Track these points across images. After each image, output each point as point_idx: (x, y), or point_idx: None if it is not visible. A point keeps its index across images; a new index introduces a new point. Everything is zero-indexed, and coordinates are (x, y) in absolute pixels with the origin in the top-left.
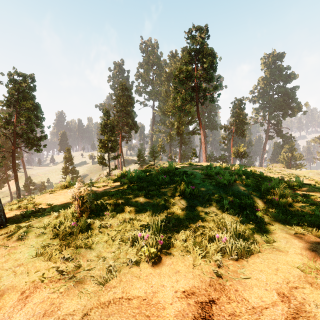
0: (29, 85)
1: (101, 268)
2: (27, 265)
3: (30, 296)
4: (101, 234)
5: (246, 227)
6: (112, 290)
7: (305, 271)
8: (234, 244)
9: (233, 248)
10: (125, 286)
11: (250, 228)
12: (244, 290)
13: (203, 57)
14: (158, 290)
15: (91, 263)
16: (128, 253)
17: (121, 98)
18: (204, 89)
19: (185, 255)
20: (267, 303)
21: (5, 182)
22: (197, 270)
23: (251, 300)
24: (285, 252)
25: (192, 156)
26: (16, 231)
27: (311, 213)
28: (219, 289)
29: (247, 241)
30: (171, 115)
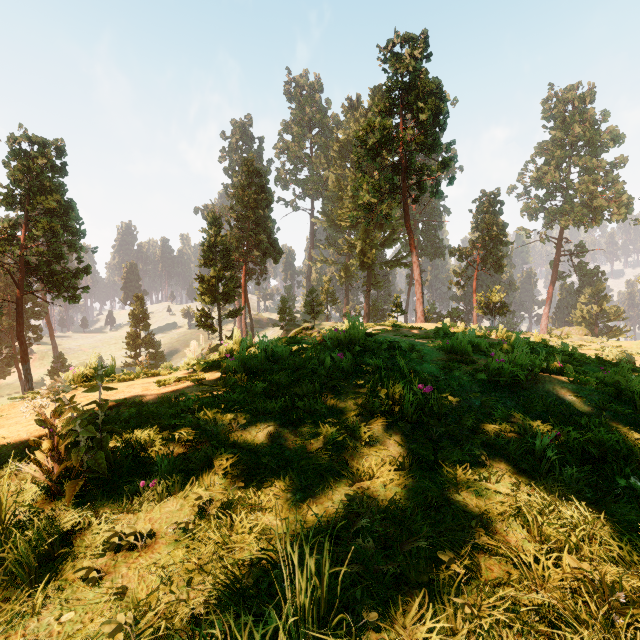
0: (52, 162)
1: None
2: None
3: None
4: (90, 591)
5: None
6: None
7: None
8: None
9: None
10: None
11: None
12: None
13: (417, 99)
14: None
15: None
16: None
17: (245, 192)
18: (419, 168)
19: None
20: None
21: (11, 364)
22: None
23: None
24: None
25: (392, 310)
26: None
27: None
28: None
29: None
30: (349, 228)
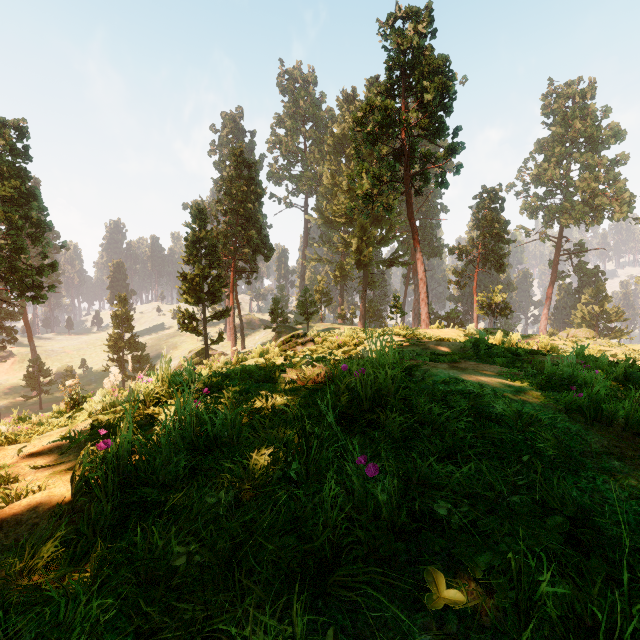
0: (11, 144)
1: None
2: None
3: None
4: None
5: None
6: None
7: None
8: None
9: None
10: None
11: None
12: None
13: (422, 78)
14: None
15: None
16: None
17: (233, 184)
18: (423, 156)
19: None
20: None
21: None
22: None
23: None
24: None
25: (392, 312)
26: None
27: None
28: None
29: None
30: (344, 225)
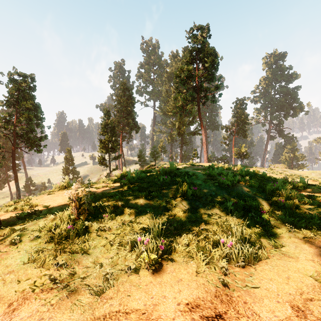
0: (29, 85)
1: (98, 275)
2: (18, 272)
3: (18, 309)
4: (98, 237)
5: (251, 231)
6: (108, 302)
7: (319, 280)
8: (240, 250)
9: (240, 254)
10: (122, 297)
11: (256, 232)
12: (254, 303)
13: (204, 56)
14: (159, 302)
15: (86, 270)
16: (127, 259)
17: (121, 98)
18: (205, 89)
19: (188, 261)
20: (281, 319)
21: (5, 182)
22: (201, 278)
23: (263, 314)
24: (295, 258)
25: (193, 156)
26: (10, 235)
27: (319, 216)
28: (226, 301)
29: (253, 245)
30: (172, 115)
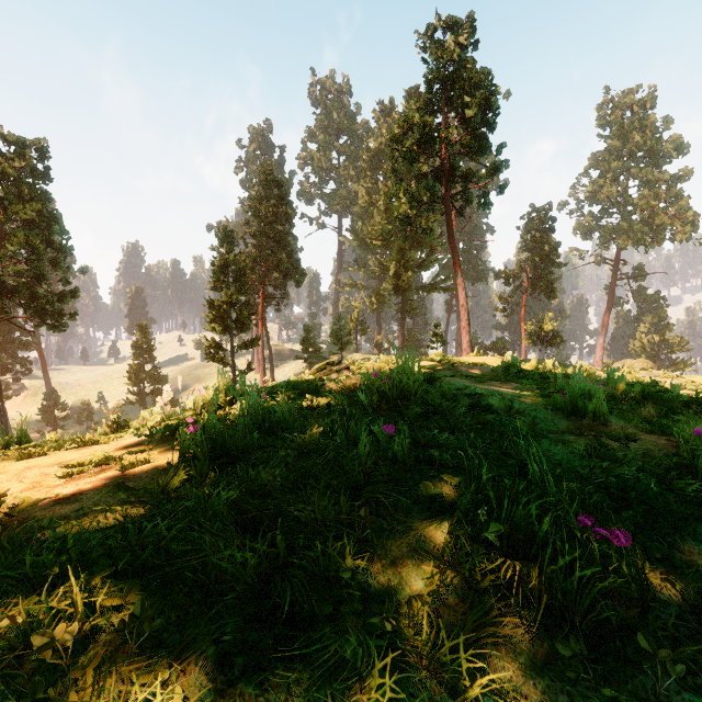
0: (32, 165)
1: None
2: None
3: None
4: None
5: None
6: None
7: None
8: None
9: None
10: None
11: None
12: None
13: (463, 92)
14: None
15: None
16: None
17: (262, 205)
18: (465, 175)
19: None
20: None
21: None
22: None
23: None
24: None
25: (432, 341)
26: None
27: None
28: None
29: None
30: (381, 247)
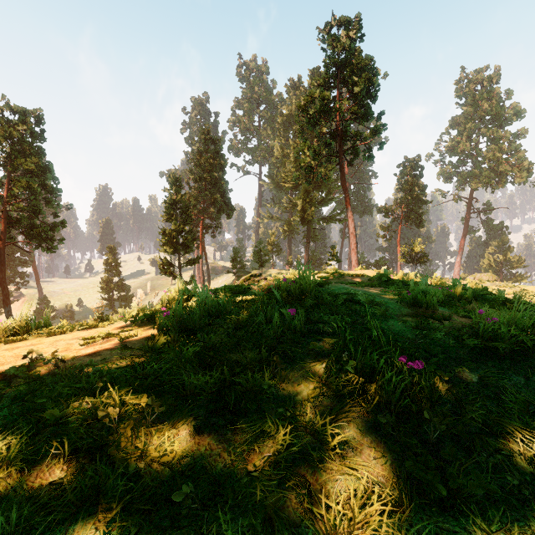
0: (31, 129)
1: None
2: None
3: None
4: None
5: None
6: None
7: None
8: None
9: None
10: None
11: None
12: None
13: (352, 73)
14: None
15: None
16: None
17: (202, 157)
18: (354, 135)
19: None
20: None
21: (1, 305)
22: None
23: None
24: None
25: (329, 259)
26: None
27: None
28: None
29: None
30: (292, 189)
